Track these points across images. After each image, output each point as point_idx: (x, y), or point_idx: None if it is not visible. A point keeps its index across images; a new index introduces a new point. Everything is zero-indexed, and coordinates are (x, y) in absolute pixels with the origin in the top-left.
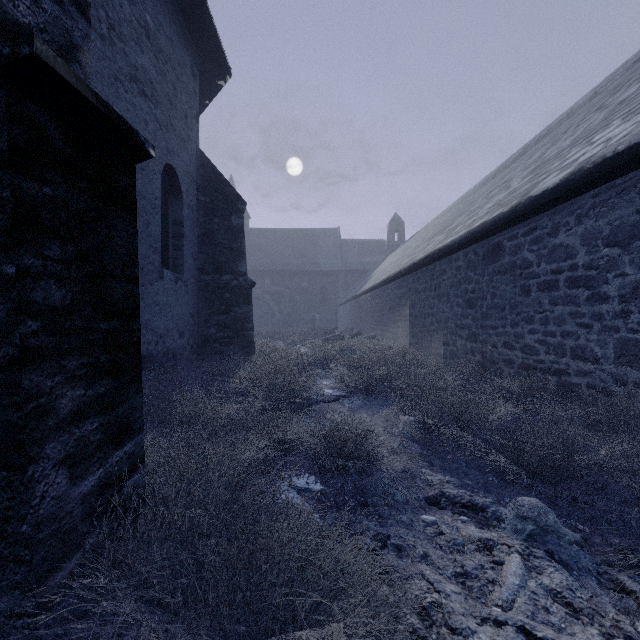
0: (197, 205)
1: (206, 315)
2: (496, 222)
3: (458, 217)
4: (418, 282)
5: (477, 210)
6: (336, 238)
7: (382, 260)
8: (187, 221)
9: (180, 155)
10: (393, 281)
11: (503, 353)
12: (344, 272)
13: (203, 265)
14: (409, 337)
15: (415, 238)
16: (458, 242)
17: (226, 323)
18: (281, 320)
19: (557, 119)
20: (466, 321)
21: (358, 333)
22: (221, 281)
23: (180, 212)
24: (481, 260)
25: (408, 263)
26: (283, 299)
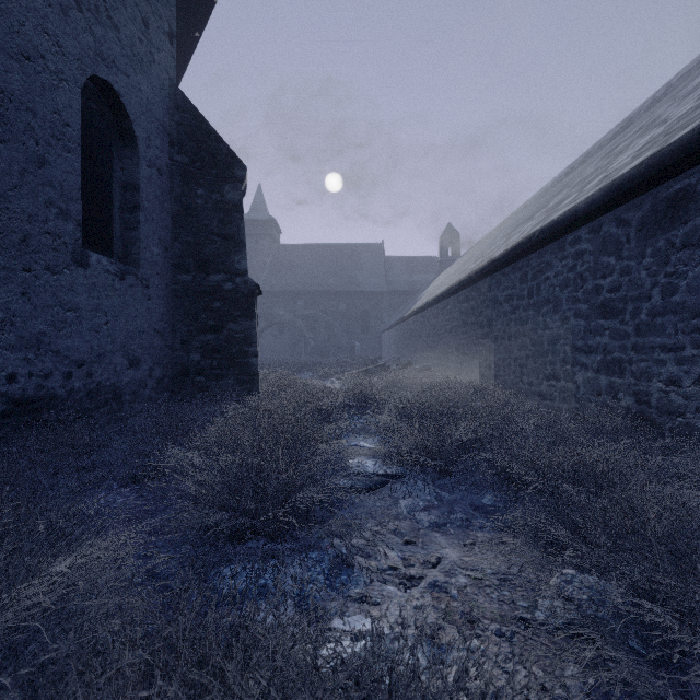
0: (170, 168)
1: (185, 333)
2: (690, 143)
3: (554, 197)
4: (498, 288)
5: (599, 170)
6: (379, 254)
7: (433, 278)
8: (148, 186)
9: (131, 77)
10: (456, 293)
11: (699, 396)
12: (389, 293)
13: (180, 258)
14: (482, 368)
15: (476, 248)
16: (584, 208)
17: (216, 346)
18: (315, 348)
19: (680, 72)
20: (597, 340)
21: (408, 363)
22: (208, 283)
23: (134, 169)
24: (635, 231)
25: (481, 263)
26: (318, 324)
